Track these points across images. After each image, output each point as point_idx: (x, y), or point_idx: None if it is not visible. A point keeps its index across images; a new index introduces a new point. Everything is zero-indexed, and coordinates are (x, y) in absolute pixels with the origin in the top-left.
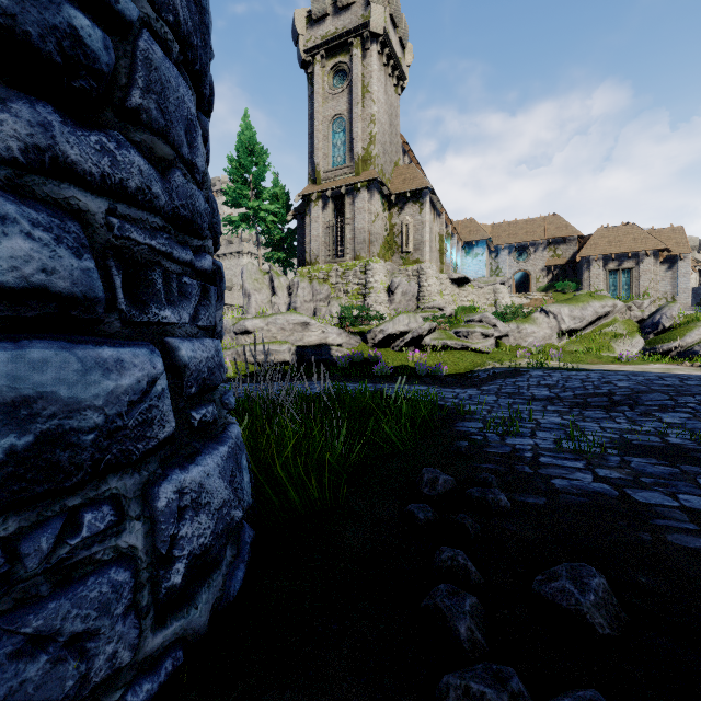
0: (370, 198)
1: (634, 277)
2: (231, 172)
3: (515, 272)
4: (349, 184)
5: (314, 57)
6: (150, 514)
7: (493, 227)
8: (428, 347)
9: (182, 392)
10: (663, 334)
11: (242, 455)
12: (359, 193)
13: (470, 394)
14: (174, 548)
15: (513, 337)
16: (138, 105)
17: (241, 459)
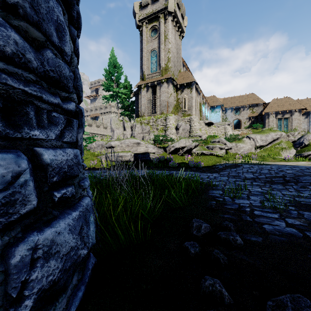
0: (168, 86)
1: (290, 121)
2: (106, 75)
3: (234, 119)
4: (158, 80)
5: (143, 23)
6: (5, 268)
7: (224, 99)
8: (194, 154)
9: (47, 181)
10: (304, 148)
11: (90, 214)
12: (163, 84)
13: (215, 176)
14: (25, 289)
15: (233, 149)
16: (15, 2)
17: (89, 217)
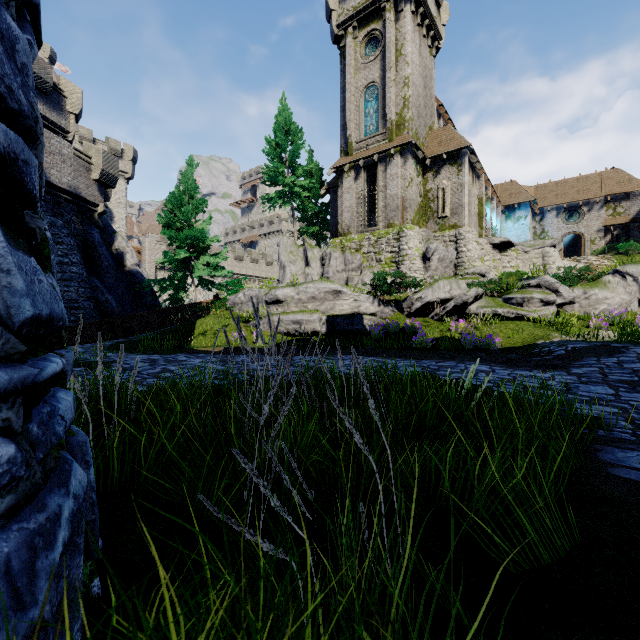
0: (404, 163)
1: None
2: (268, 152)
3: (564, 234)
4: (382, 151)
5: (347, 30)
6: None
7: (537, 188)
8: (475, 316)
9: None
10: None
11: None
12: (392, 159)
13: (564, 382)
14: None
15: (578, 305)
16: None
17: None
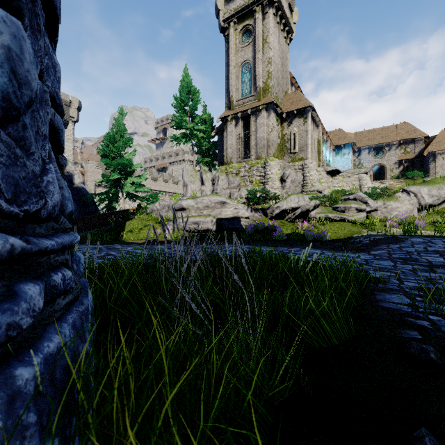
0: (268, 116)
1: None
2: (176, 106)
3: (373, 165)
4: (253, 107)
5: (229, 24)
6: None
7: (356, 134)
8: (314, 219)
9: None
10: None
11: None
12: (260, 113)
13: (365, 259)
14: None
15: (380, 211)
16: None
17: None
